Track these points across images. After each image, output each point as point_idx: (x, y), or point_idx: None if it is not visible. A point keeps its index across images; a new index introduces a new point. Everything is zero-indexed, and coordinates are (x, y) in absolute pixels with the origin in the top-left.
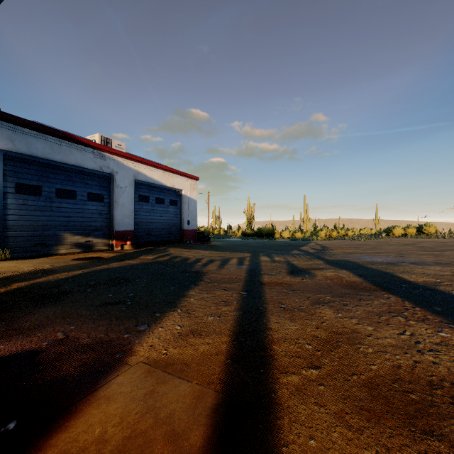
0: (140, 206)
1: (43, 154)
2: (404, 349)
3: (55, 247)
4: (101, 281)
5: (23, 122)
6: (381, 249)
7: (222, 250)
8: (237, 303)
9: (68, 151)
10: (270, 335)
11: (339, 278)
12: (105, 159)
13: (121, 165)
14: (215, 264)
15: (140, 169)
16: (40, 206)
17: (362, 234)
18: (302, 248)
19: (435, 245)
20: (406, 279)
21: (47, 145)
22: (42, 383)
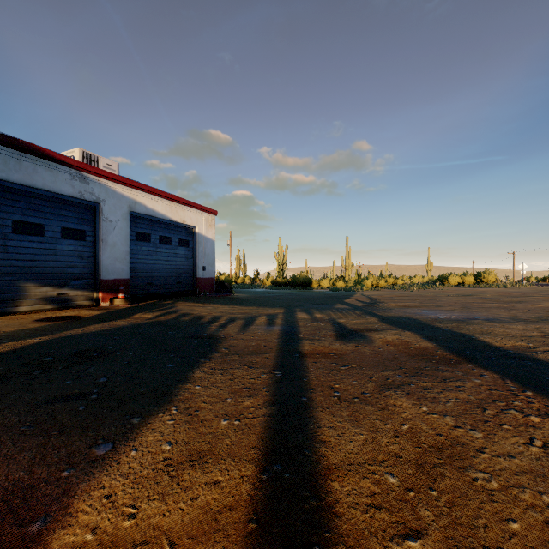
0: (138, 246)
1: None
2: (548, 478)
3: (12, 303)
4: (63, 357)
5: None
6: (441, 301)
7: (247, 304)
8: (268, 392)
9: (31, 169)
10: (324, 457)
11: (404, 343)
12: (87, 183)
13: (111, 192)
14: (237, 324)
15: (137, 198)
16: None
17: (413, 283)
18: (347, 301)
19: (500, 295)
20: (491, 344)
21: None
22: None
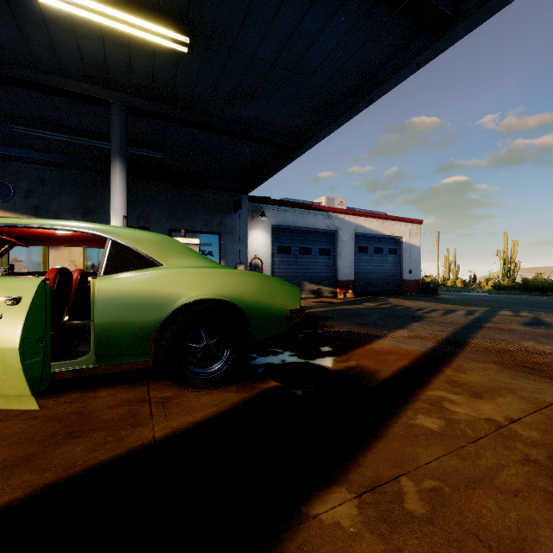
0: (360, 257)
1: (292, 223)
2: None
3: None
4: (347, 314)
5: (282, 203)
6: None
7: (451, 303)
8: (450, 332)
9: (306, 217)
10: (467, 344)
11: None
12: (331, 219)
13: (344, 221)
14: (438, 313)
15: (359, 222)
16: (290, 262)
17: None
18: None
19: None
20: None
21: (295, 215)
22: (351, 338)
